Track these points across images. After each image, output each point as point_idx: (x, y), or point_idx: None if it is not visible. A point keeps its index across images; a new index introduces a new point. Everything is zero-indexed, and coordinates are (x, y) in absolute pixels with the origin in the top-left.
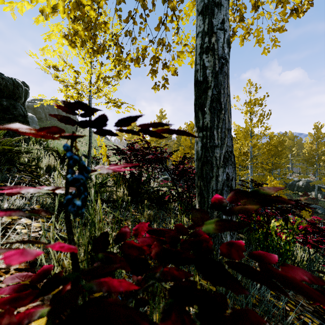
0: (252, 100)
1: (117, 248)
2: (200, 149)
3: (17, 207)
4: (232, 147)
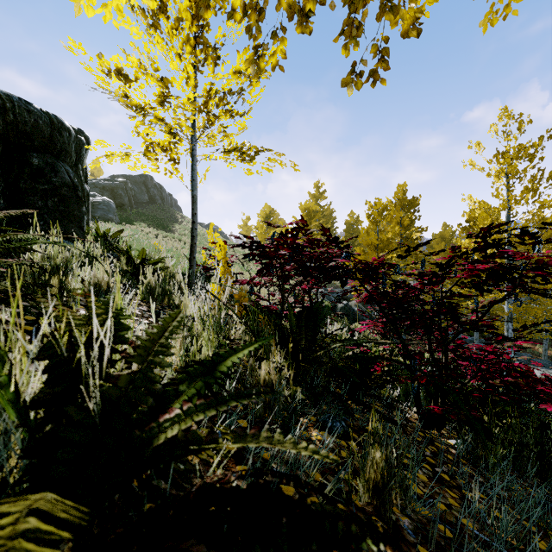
0: (514, 148)
1: None
2: None
3: None
4: None
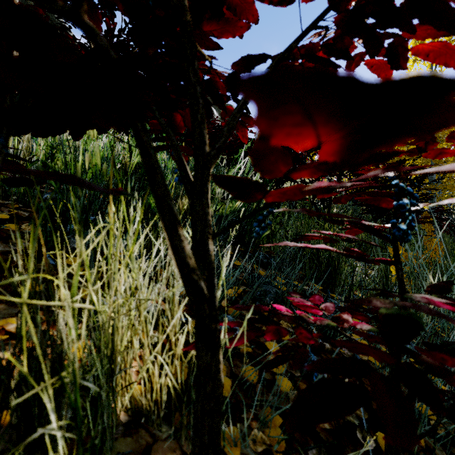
0: None
1: None
2: None
3: None
4: None
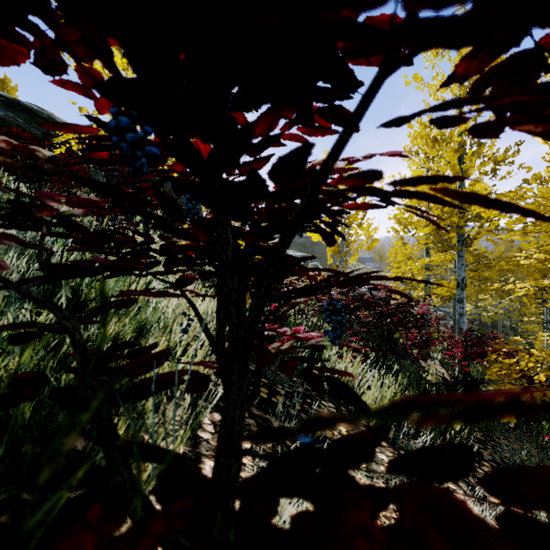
0: None
1: None
2: (453, 330)
3: None
4: None
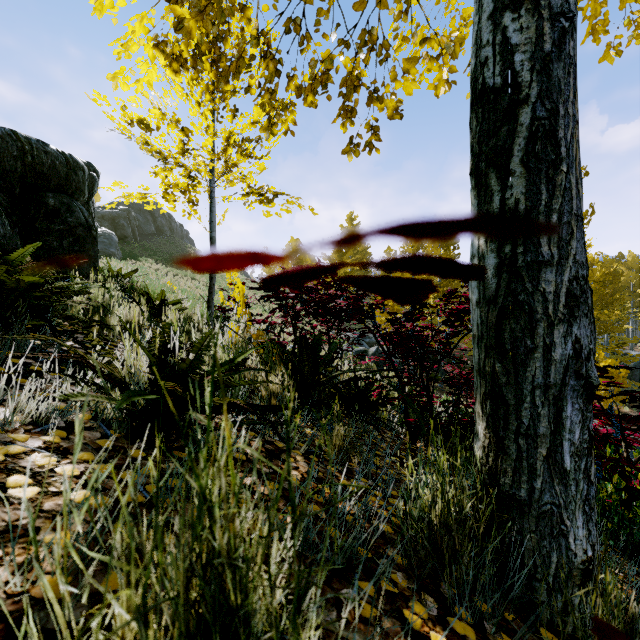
0: None
1: (283, 586)
2: (494, 272)
3: (31, 420)
4: (587, 265)
